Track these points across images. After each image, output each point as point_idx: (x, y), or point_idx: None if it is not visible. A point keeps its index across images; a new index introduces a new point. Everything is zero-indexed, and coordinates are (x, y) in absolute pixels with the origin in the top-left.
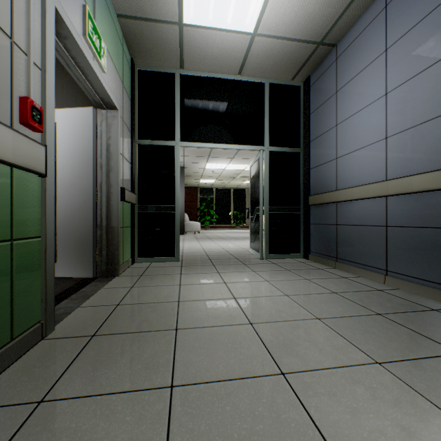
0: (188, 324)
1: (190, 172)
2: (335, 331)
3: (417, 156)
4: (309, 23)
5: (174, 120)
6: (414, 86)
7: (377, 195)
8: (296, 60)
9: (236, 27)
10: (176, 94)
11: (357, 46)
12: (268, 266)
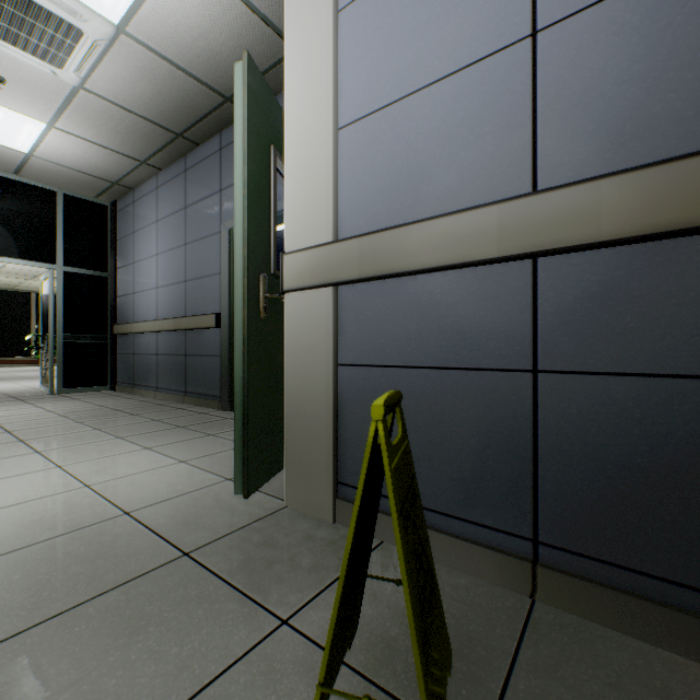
0: None
1: None
2: (70, 418)
3: (169, 306)
4: (96, 169)
5: None
6: (168, 258)
7: (152, 330)
8: (95, 186)
9: (3, 144)
10: None
11: (145, 203)
12: (55, 399)
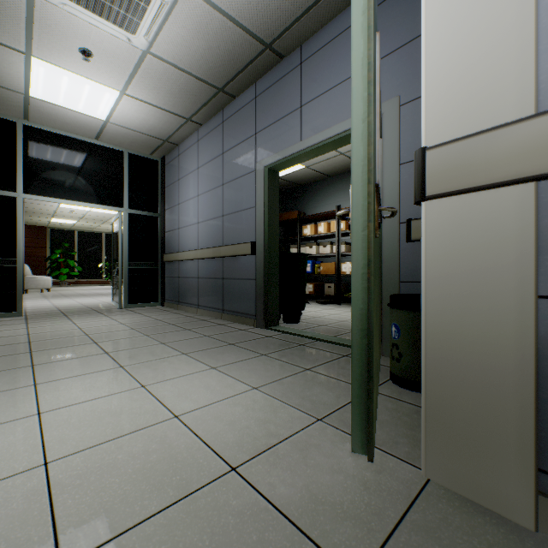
0: (39, 340)
1: (34, 208)
2: (138, 331)
3: (208, 238)
4: (153, 129)
5: (16, 170)
6: (207, 197)
7: (194, 258)
8: (150, 145)
9: (89, 113)
10: (19, 144)
11: (188, 155)
12: (123, 312)
